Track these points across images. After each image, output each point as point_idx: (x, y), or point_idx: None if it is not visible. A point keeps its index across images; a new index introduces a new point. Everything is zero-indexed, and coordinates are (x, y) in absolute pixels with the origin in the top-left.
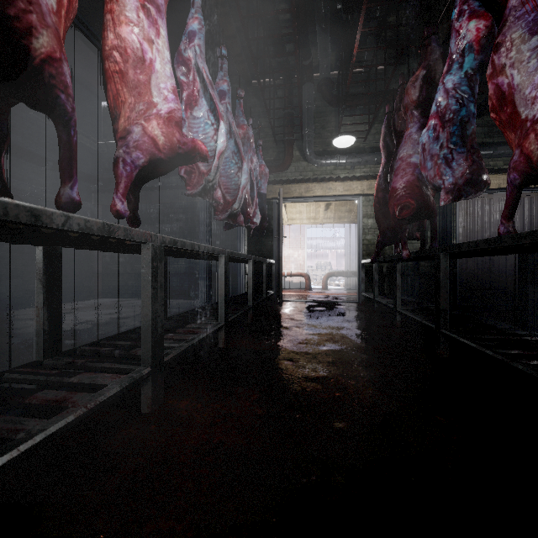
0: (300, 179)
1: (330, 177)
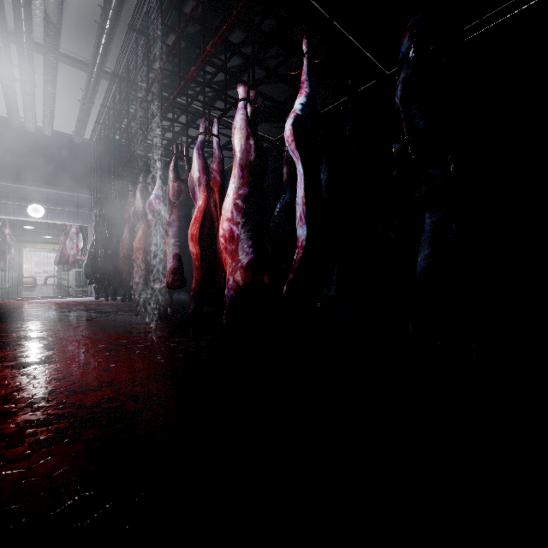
0: (31, 241)
1: (45, 242)
